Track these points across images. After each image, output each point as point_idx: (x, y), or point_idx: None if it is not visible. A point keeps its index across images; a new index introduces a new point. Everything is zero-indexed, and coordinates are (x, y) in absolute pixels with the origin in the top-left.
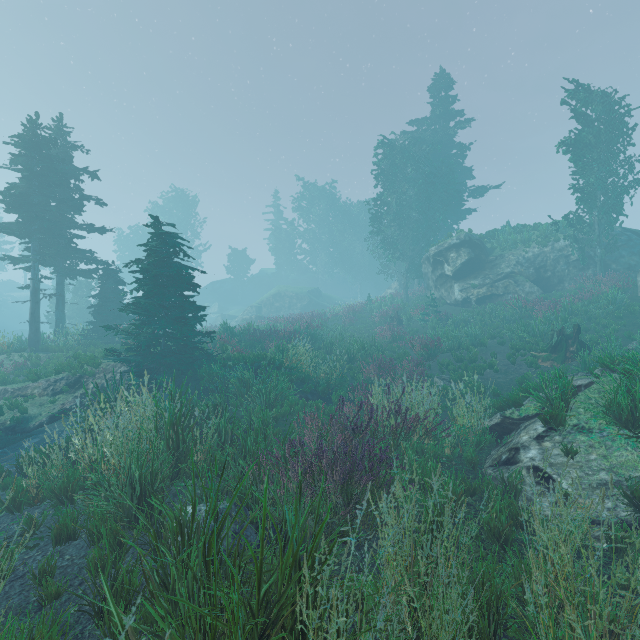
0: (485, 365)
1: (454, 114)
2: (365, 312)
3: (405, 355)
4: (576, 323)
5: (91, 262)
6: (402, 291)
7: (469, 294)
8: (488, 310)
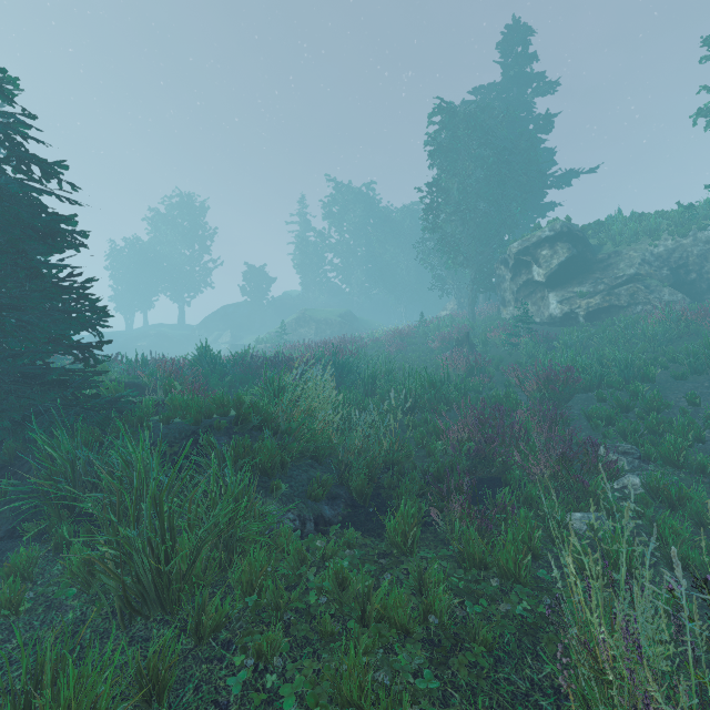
0: (708, 421)
1: (532, 76)
2: (416, 337)
3: (512, 398)
4: None
5: None
6: (464, 310)
7: (574, 306)
8: (621, 325)
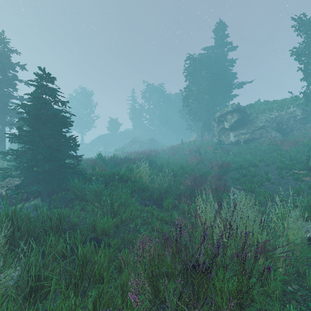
0: (265, 179)
1: (227, 43)
2: (180, 149)
3: (208, 172)
4: None
5: None
6: (199, 138)
7: (239, 138)
8: (253, 146)
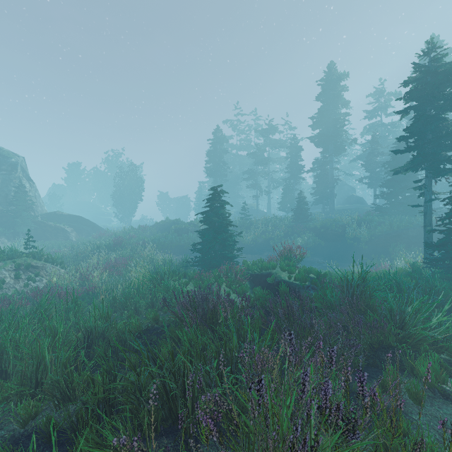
0: None
1: None
2: None
3: None
4: None
5: None
6: None
7: None
8: None
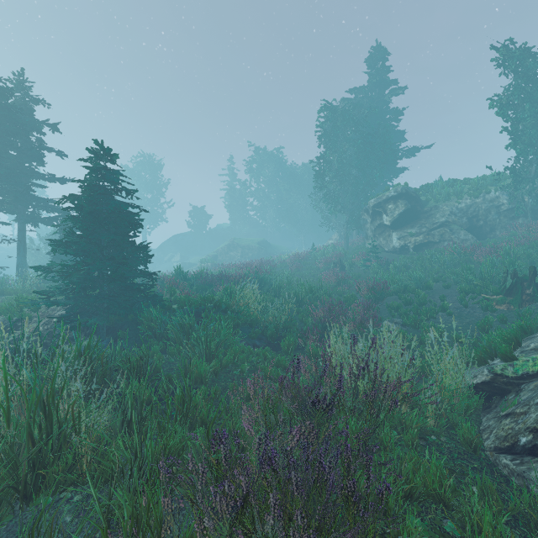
0: (438, 308)
1: (389, 82)
2: (309, 259)
3: (353, 298)
4: (523, 266)
5: (52, 210)
6: (342, 241)
7: (407, 242)
8: (428, 255)
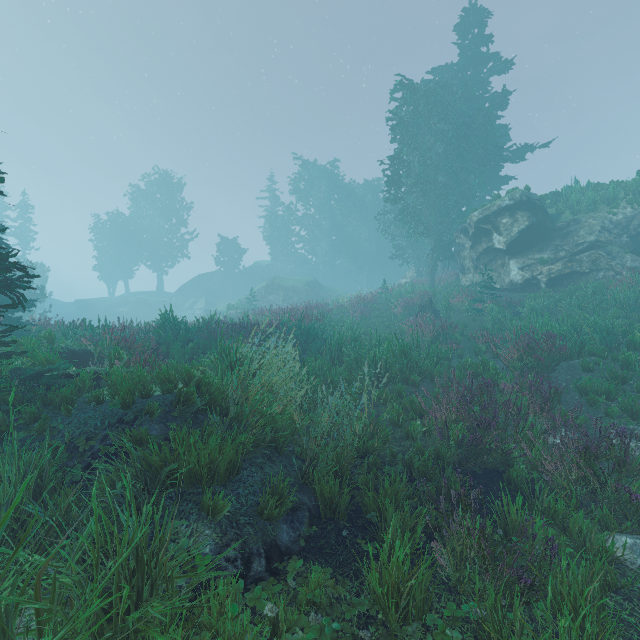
0: None
1: (488, 56)
2: (379, 303)
3: (491, 368)
4: None
5: None
6: (423, 278)
7: (535, 273)
8: (590, 291)
